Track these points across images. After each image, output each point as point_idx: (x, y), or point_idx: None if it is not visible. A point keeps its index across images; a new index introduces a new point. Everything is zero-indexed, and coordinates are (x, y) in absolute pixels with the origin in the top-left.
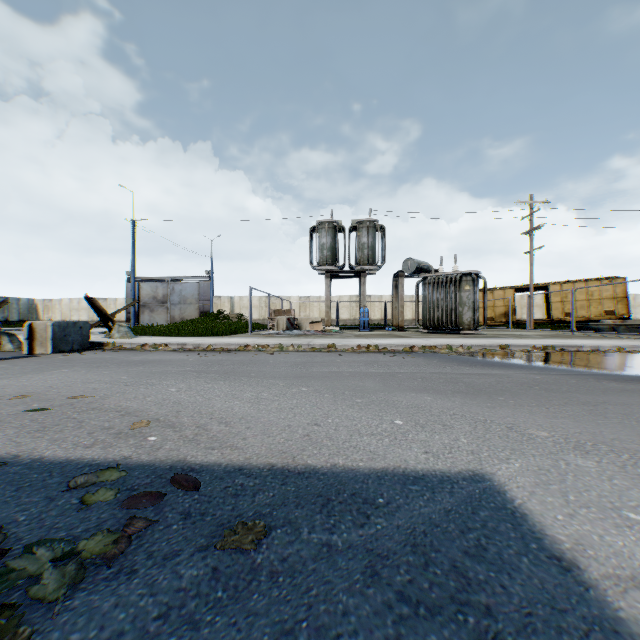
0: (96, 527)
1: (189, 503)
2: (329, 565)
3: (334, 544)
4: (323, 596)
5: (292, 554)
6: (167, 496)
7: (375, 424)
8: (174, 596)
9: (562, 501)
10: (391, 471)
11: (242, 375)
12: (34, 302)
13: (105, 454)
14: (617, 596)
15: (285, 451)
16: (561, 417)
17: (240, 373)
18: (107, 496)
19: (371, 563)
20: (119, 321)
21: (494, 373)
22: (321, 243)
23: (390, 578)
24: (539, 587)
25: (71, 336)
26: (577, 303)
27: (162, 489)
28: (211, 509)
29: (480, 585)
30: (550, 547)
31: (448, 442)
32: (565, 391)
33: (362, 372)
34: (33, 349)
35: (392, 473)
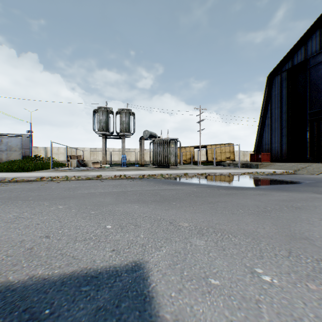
0: None
1: None
2: None
3: None
4: None
5: None
6: None
7: (92, 230)
8: None
9: (179, 278)
10: (77, 274)
11: (21, 199)
12: None
13: None
14: None
15: None
16: (198, 212)
17: (21, 198)
18: None
19: None
20: None
21: (177, 188)
22: (100, 119)
23: None
24: None
25: None
26: (217, 154)
27: None
28: None
29: None
30: None
31: (132, 239)
32: (204, 196)
33: (108, 192)
34: None
35: (76, 276)
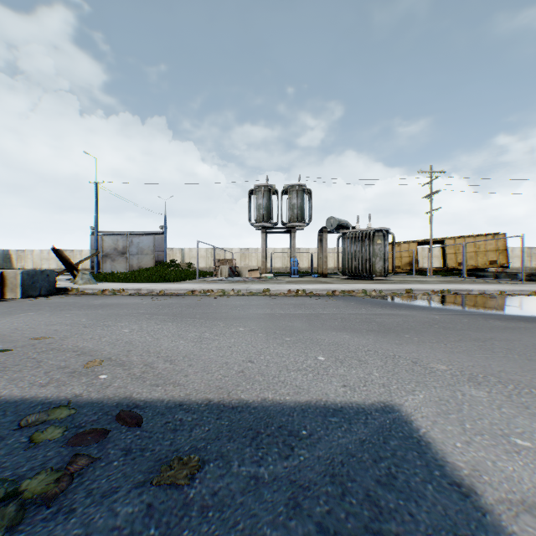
0: (41, 465)
1: (131, 439)
2: (255, 498)
3: (261, 476)
4: (249, 530)
5: (222, 488)
6: (111, 432)
7: (301, 360)
8: (108, 535)
9: (460, 429)
10: (314, 404)
11: (188, 317)
12: (8, 252)
13: (58, 392)
14: (510, 520)
15: (221, 387)
16: (457, 352)
17: (187, 315)
18: (55, 434)
19: (294, 495)
20: (84, 269)
21: (401, 314)
22: (258, 203)
23: (310, 509)
24: (442, 514)
25: (39, 283)
26: (467, 254)
27: (107, 426)
28: (151, 444)
29: (391, 514)
30: (451, 474)
31: (363, 376)
32: (459, 329)
33: (291, 313)
34: (4, 294)
35: (314, 406)
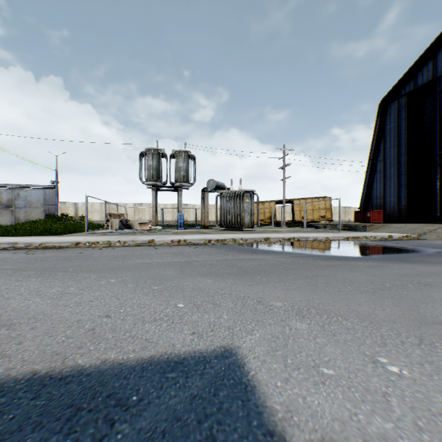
0: None
1: None
2: None
3: None
4: None
5: None
6: None
7: (160, 309)
8: None
9: (283, 366)
10: (157, 359)
11: (60, 270)
12: None
13: None
14: None
15: (60, 352)
16: (292, 289)
17: (59, 269)
18: None
19: None
20: None
21: (258, 258)
22: (149, 164)
23: None
24: None
25: None
26: (308, 211)
27: None
28: None
29: None
30: (267, 421)
31: (213, 320)
32: (297, 269)
33: (168, 262)
34: None
35: (157, 361)
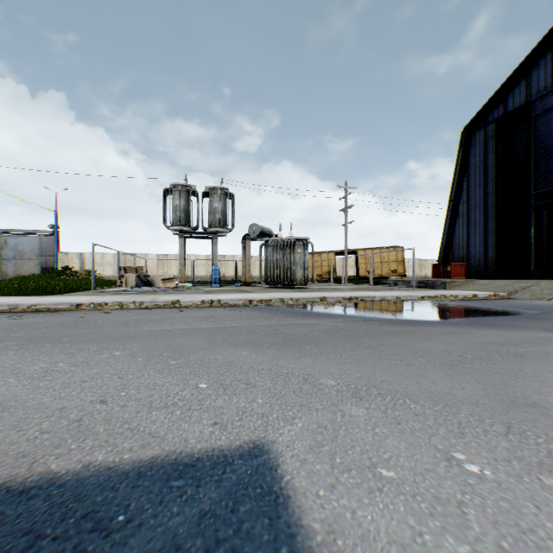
0: None
1: None
2: None
3: None
4: None
5: None
6: None
7: (175, 392)
8: None
9: (329, 467)
10: (160, 460)
11: (50, 341)
12: None
13: None
14: None
15: (28, 453)
16: (350, 362)
17: (49, 338)
18: None
19: None
20: None
21: (310, 323)
22: (175, 204)
23: None
24: None
25: None
26: (375, 264)
27: None
28: None
29: None
30: (301, 547)
31: (243, 405)
32: (358, 336)
33: (194, 328)
34: None
35: (160, 464)
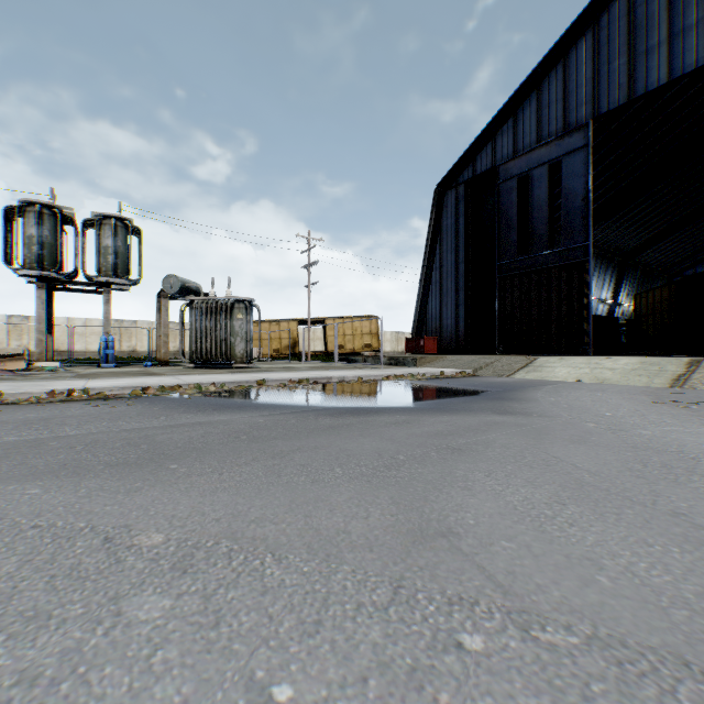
0: None
1: None
2: None
3: None
4: None
5: None
6: None
7: None
8: None
9: None
10: None
11: None
12: None
13: None
14: None
15: None
16: (224, 489)
17: None
18: None
19: None
20: None
21: (216, 420)
22: (29, 234)
23: None
24: None
25: None
26: (347, 337)
27: None
28: None
29: None
30: None
31: None
32: (272, 438)
33: None
34: None
35: None
